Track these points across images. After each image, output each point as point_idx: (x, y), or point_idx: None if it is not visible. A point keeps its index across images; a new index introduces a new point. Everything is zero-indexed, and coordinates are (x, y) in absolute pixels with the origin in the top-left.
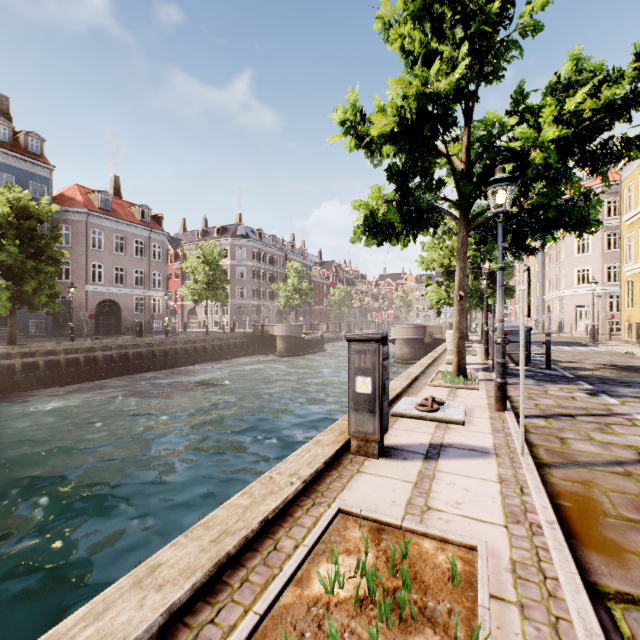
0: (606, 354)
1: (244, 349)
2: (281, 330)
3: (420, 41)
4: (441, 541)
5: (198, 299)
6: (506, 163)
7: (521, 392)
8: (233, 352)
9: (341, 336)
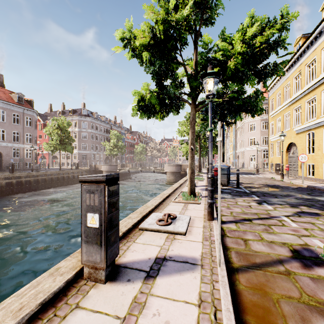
0: (263, 179)
1: None
2: (105, 167)
3: None
4: None
5: (54, 150)
6: (214, 67)
7: (219, 218)
8: (77, 180)
9: (139, 170)
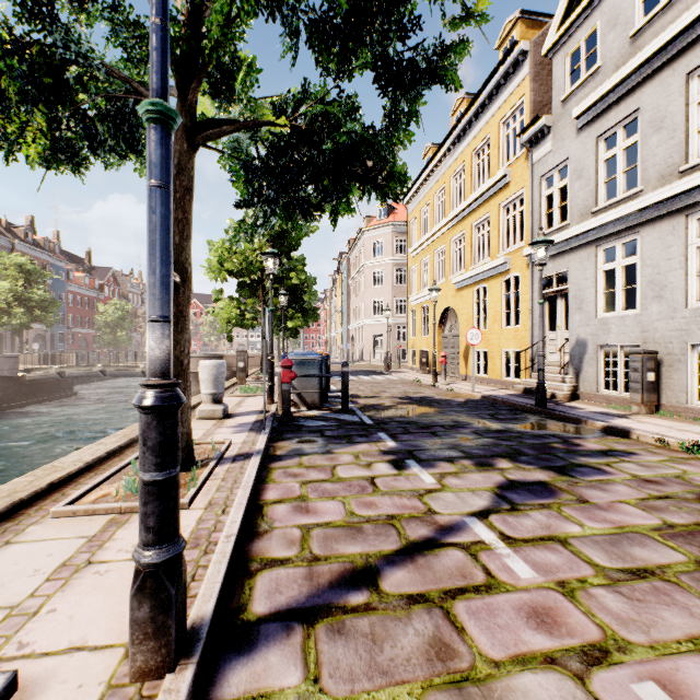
0: (400, 383)
1: None
2: None
3: None
4: None
5: None
6: None
7: None
8: None
9: (97, 372)
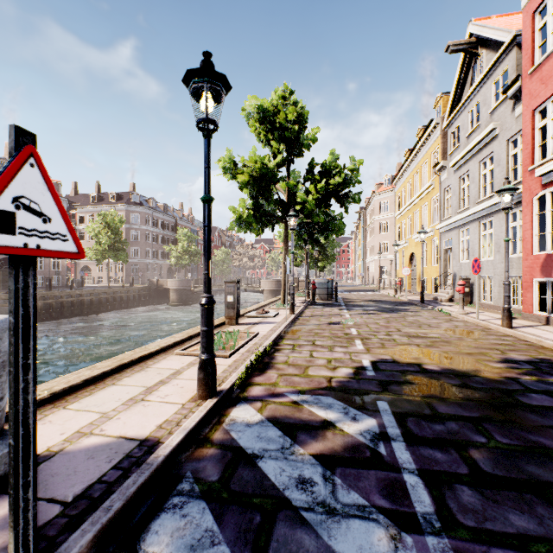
0: (377, 295)
1: (142, 300)
2: (174, 284)
3: (263, 134)
4: (249, 333)
5: (101, 258)
6: (297, 205)
7: (286, 300)
8: (132, 303)
9: (223, 288)
